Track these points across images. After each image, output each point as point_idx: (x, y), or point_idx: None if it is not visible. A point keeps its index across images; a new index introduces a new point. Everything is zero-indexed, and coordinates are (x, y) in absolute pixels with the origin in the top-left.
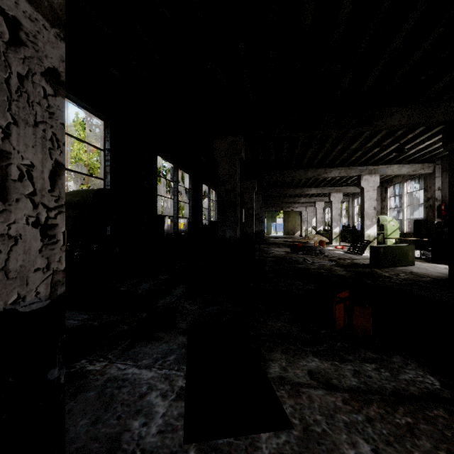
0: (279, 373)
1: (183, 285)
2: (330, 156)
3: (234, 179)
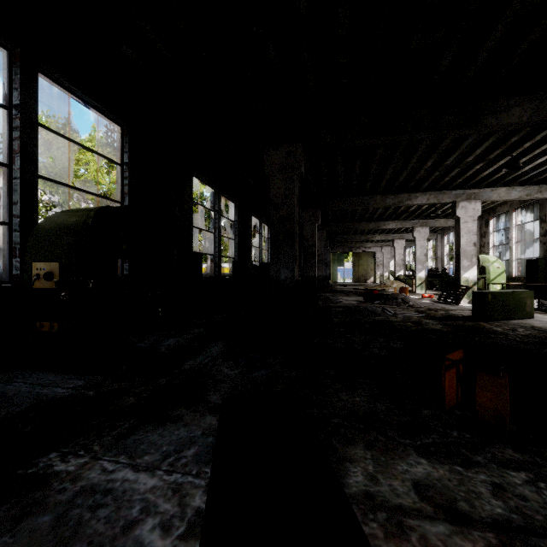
0: (364, 486)
1: (222, 341)
2: (416, 176)
3: (291, 202)
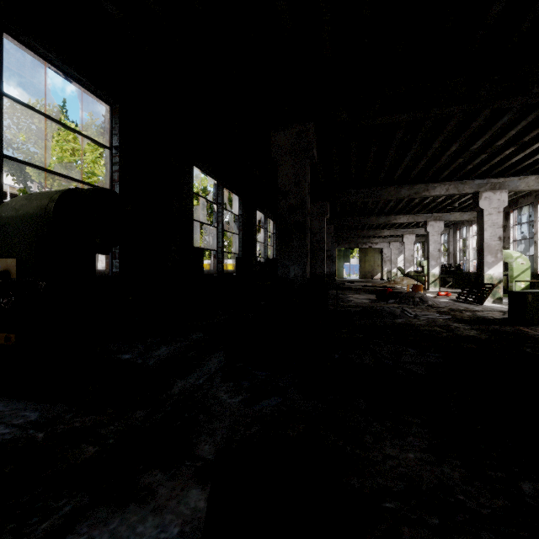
0: None
1: (222, 351)
2: (436, 164)
3: (302, 189)
